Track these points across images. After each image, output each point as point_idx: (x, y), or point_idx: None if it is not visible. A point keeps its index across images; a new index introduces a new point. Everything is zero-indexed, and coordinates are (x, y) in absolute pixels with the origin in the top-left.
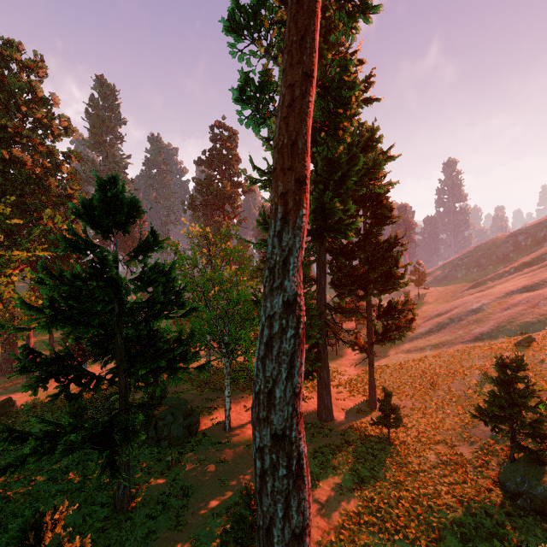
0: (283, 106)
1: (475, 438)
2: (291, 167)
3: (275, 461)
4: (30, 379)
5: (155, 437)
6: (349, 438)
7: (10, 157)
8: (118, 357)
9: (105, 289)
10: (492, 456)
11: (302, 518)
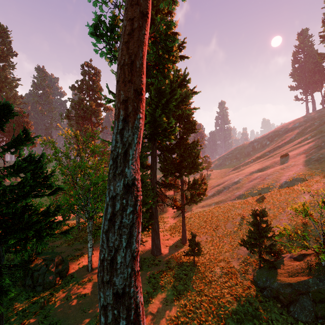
0: (124, 34)
1: (240, 255)
2: (131, 81)
3: (117, 315)
4: None
5: (32, 284)
6: (171, 265)
7: None
8: None
9: None
10: (249, 266)
11: None
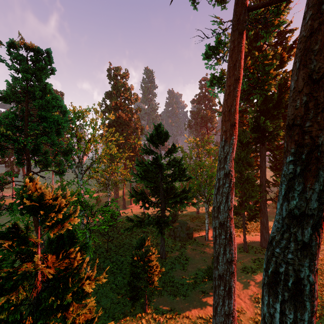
0: (225, 95)
1: None
2: (228, 120)
3: (220, 232)
4: (134, 199)
5: (173, 235)
6: None
7: (118, 115)
8: (161, 196)
9: (157, 168)
10: None
11: (231, 256)
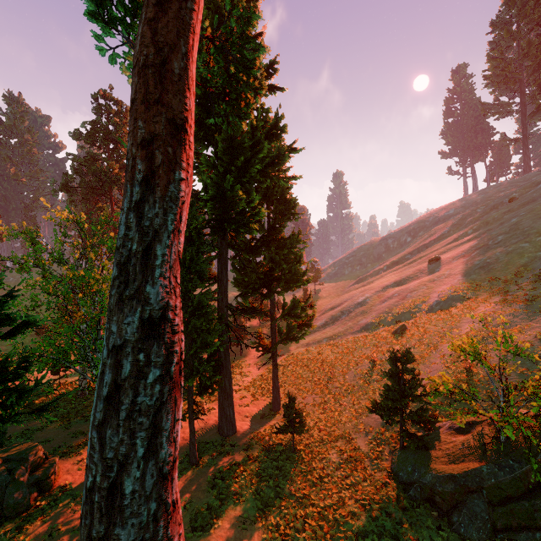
0: (149, 3)
1: (369, 427)
2: (161, 100)
3: None
4: None
5: None
6: (253, 453)
7: None
8: None
9: None
10: (385, 445)
11: None
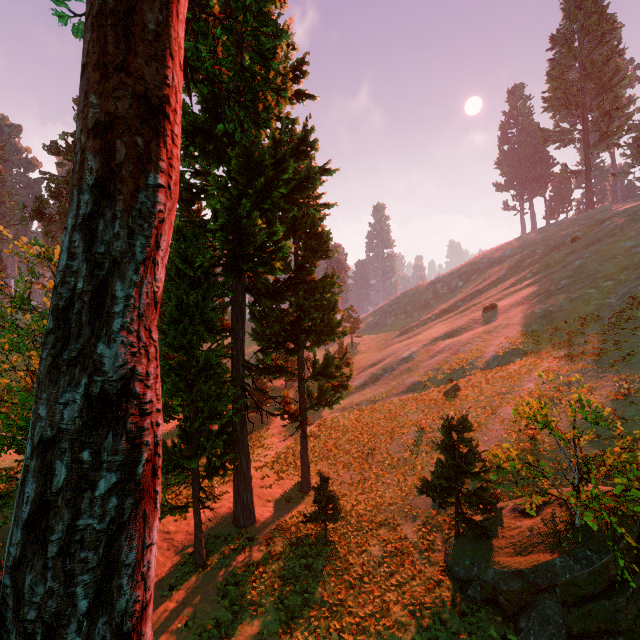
0: None
1: (418, 510)
2: (125, 65)
3: None
4: None
5: None
6: (276, 548)
7: None
8: None
9: None
10: (436, 532)
11: None
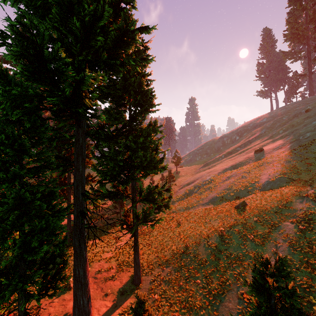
0: None
1: None
2: None
3: None
4: None
5: None
6: None
7: None
8: None
9: None
10: None
11: None
